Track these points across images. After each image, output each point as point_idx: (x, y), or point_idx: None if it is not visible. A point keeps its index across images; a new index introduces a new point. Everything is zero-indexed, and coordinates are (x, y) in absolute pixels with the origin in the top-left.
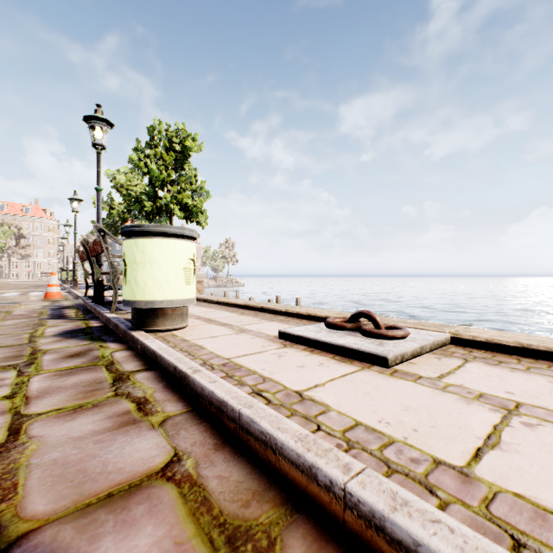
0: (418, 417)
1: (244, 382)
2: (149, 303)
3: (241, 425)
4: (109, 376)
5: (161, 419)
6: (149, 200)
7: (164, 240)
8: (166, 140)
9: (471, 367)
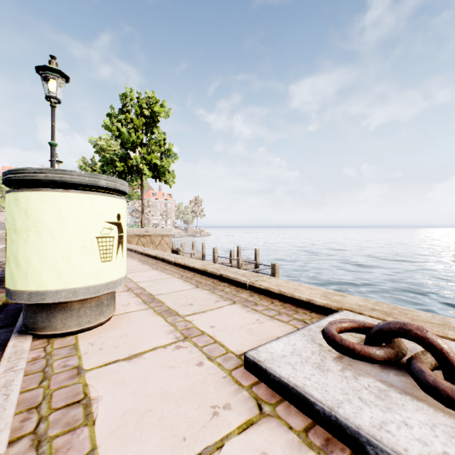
0: None
1: None
2: (34, 295)
3: None
4: None
5: None
6: (120, 161)
7: (61, 194)
8: (137, 107)
9: None
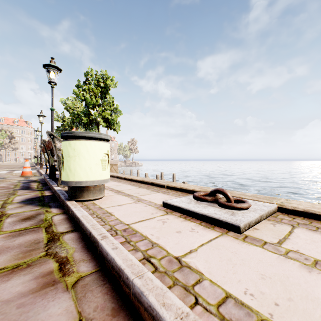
0: (275, 288)
1: (138, 247)
2: (78, 183)
3: (133, 293)
4: (45, 237)
5: (74, 280)
6: (85, 116)
7: (88, 142)
8: (95, 80)
9: (299, 233)
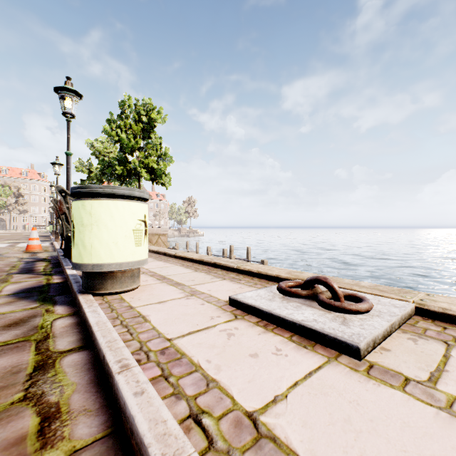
0: None
1: (182, 389)
2: (96, 266)
3: None
4: (32, 360)
5: None
6: (119, 165)
7: (112, 202)
8: (135, 113)
9: None
